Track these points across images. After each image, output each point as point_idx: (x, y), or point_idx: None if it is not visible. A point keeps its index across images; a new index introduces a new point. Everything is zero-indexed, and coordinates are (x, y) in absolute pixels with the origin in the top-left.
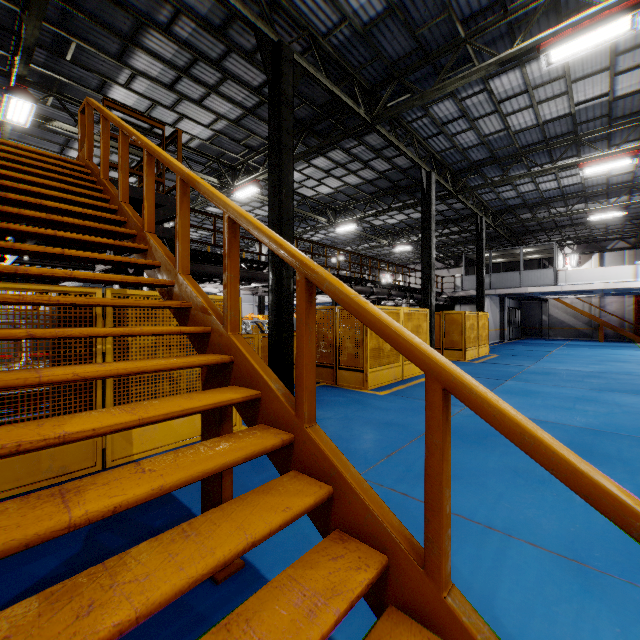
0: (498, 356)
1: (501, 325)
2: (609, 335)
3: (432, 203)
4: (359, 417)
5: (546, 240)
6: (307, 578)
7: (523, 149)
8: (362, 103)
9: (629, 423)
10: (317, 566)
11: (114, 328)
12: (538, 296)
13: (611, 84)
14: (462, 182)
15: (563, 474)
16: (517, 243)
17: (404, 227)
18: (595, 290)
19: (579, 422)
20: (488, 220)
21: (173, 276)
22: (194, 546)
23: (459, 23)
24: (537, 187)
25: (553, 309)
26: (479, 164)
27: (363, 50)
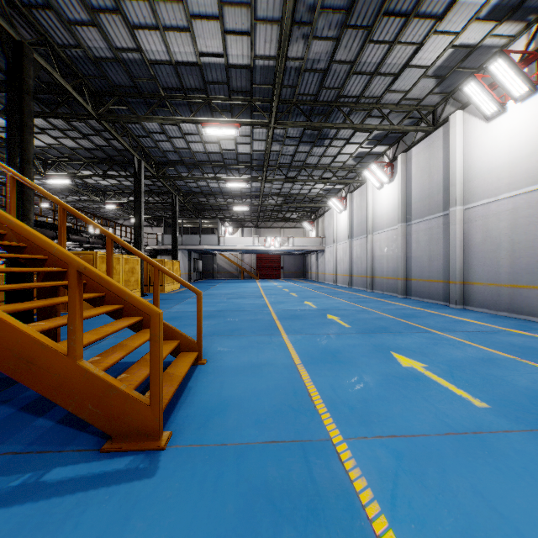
0: (186, 289)
1: (189, 270)
2: (246, 276)
3: (142, 182)
4: (98, 322)
5: (215, 216)
6: (122, 321)
7: (199, 162)
8: (89, 101)
9: (233, 307)
10: (124, 320)
11: (13, 254)
12: (211, 252)
13: (236, 147)
14: (163, 171)
15: (181, 283)
16: (199, 216)
17: (116, 189)
18: (238, 250)
19: (215, 309)
20: (180, 198)
21: (6, 229)
22: (92, 311)
23: (161, 88)
24: (208, 184)
25: (220, 260)
26: (174, 162)
27: (93, 68)
